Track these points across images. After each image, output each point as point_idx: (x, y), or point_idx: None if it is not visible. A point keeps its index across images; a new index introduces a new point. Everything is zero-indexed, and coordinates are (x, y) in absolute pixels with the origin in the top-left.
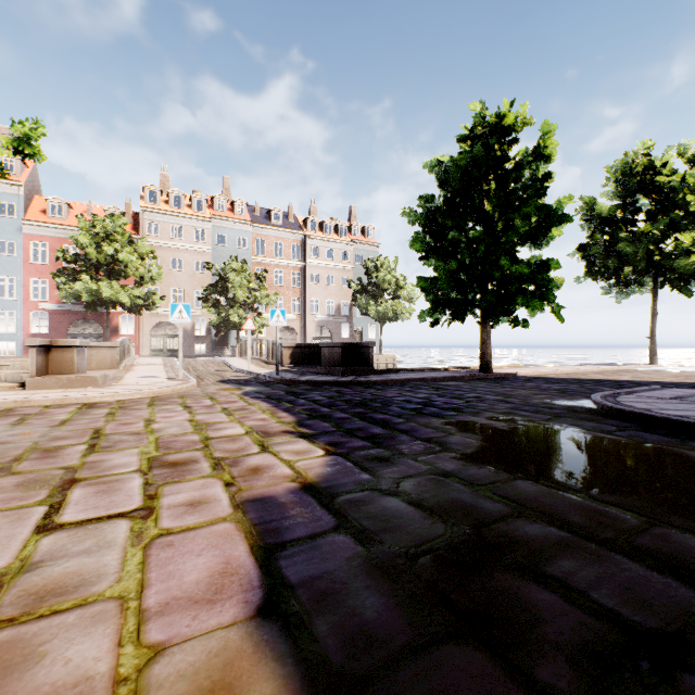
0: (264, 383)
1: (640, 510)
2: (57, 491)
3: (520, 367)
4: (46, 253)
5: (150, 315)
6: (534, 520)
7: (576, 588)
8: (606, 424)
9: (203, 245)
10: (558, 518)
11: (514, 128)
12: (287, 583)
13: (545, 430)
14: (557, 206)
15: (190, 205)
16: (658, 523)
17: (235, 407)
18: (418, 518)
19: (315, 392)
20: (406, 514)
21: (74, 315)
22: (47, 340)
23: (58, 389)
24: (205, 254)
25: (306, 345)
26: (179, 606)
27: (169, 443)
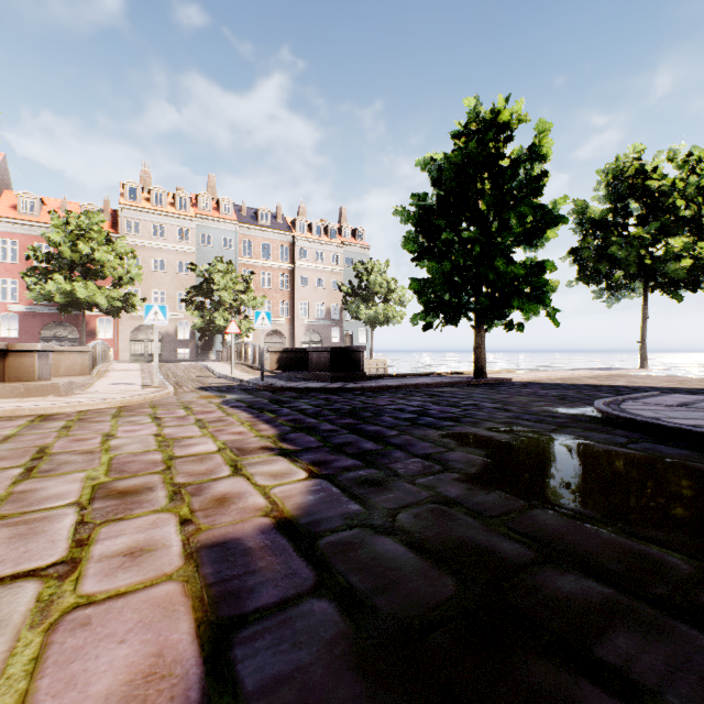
0: (247, 390)
1: (688, 550)
2: None
3: (514, 372)
4: (16, 252)
5: (130, 318)
6: (566, 569)
7: (644, 685)
8: (616, 434)
9: (187, 246)
10: (594, 564)
11: (509, 125)
12: (240, 692)
13: (553, 443)
14: (553, 207)
15: (173, 203)
16: None
17: (210, 418)
18: (421, 569)
19: (301, 400)
20: (406, 562)
21: (47, 317)
22: (2, 344)
23: (13, 398)
24: (189, 255)
25: (294, 350)
26: None
27: (125, 465)
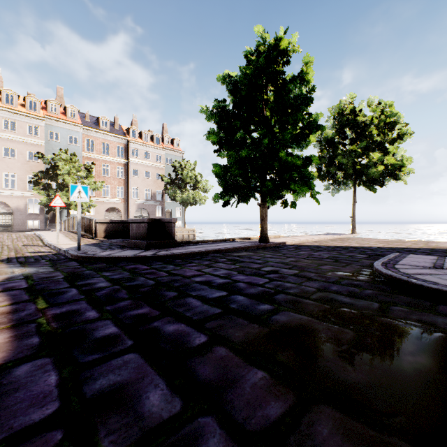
0: (55, 261)
1: None
2: None
3: (283, 237)
4: None
5: None
6: None
7: None
8: None
9: (36, 139)
10: None
11: (286, 53)
12: None
13: (419, 346)
14: (315, 118)
15: (24, 105)
16: None
17: None
18: None
19: (104, 273)
20: None
21: None
22: None
23: None
24: (38, 146)
25: (119, 221)
26: None
27: None
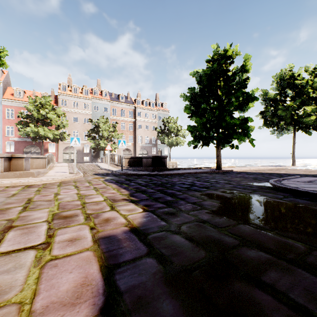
0: (115, 175)
1: (304, 241)
2: (0, 233)
3: (234, 167)
4: (13, 114)
5: (63, 143)
6: (252, 248)
7: (280, 290)
8: (278, 194)
9: (88, 111)
10: (264, 246)
11: (232, 56)
12: (118, 291)
13: (250, 198)
14: (251, 93)
15: (82, 92)
16: (315, 249)
17: (100, 187)
18: (191, 247)
19: (139, 179)
20: (184, 245)
21: (26, 143)
22: (9, 154)
23: (14, 178)
24: (89, 115)
25: (135, 157)
26: (54, 308)
27: (65, 206)
